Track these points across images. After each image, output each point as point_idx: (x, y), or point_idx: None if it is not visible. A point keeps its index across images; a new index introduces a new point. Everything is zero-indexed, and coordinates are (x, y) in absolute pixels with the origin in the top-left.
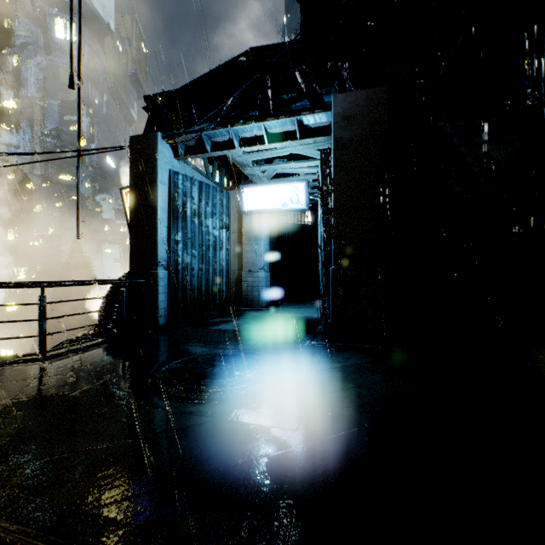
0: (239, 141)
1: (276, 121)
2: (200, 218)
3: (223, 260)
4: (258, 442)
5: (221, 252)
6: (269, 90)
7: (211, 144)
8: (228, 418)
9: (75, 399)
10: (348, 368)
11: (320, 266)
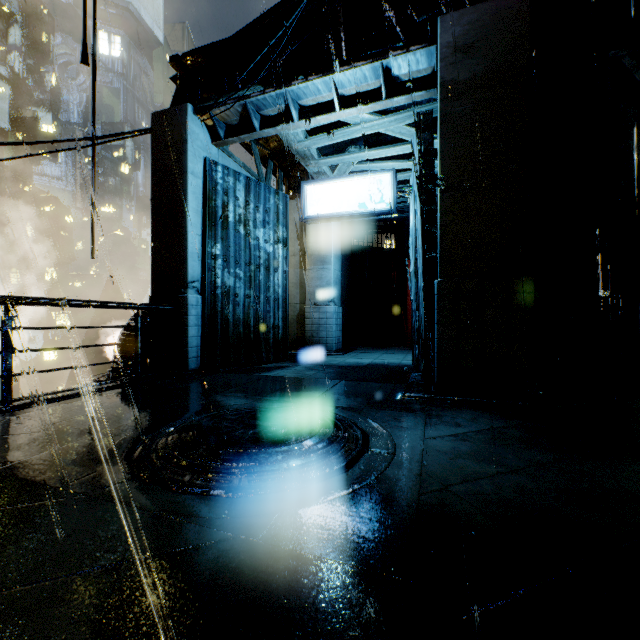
0: (299, 112)
1: (351, 71)
2: (247, 227)
3: (279, 285)
4: (317, 614)
5: (276, 275)
6: (341, 27)
7: (260, 119)
8: (257, 535)
9: None
10: (479, 436)
11: (413, 290)
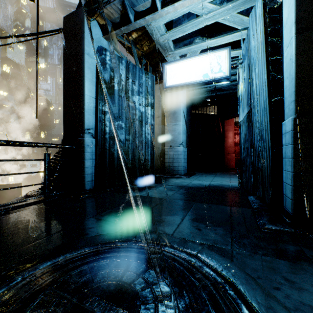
0: (161, 4)
1: None
2: (127, 94)
3: (148, 133)
4: None
5: (147, 126)
6: None
7: (134, 15)
8: None
9: None
10: None
11: (243, 134)
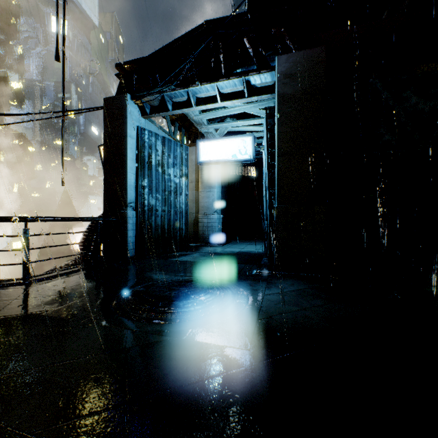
0: (196, 101)
1: (227, 81)
2: (163, 167)
3: (183, 203)
4: (210, 361)
5: (181, 197)
6: (221, 55)
7: (172, 104)
8: (183, 337)
9: (45, 318)
10: (292, 293)
11: (265, 207)
